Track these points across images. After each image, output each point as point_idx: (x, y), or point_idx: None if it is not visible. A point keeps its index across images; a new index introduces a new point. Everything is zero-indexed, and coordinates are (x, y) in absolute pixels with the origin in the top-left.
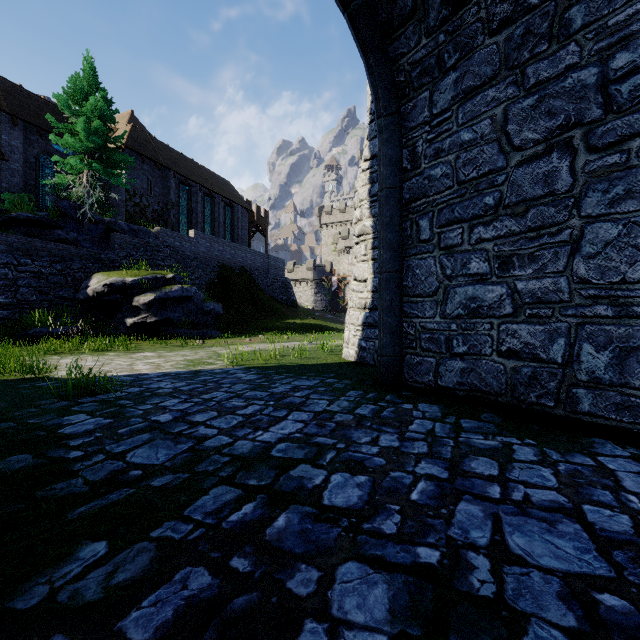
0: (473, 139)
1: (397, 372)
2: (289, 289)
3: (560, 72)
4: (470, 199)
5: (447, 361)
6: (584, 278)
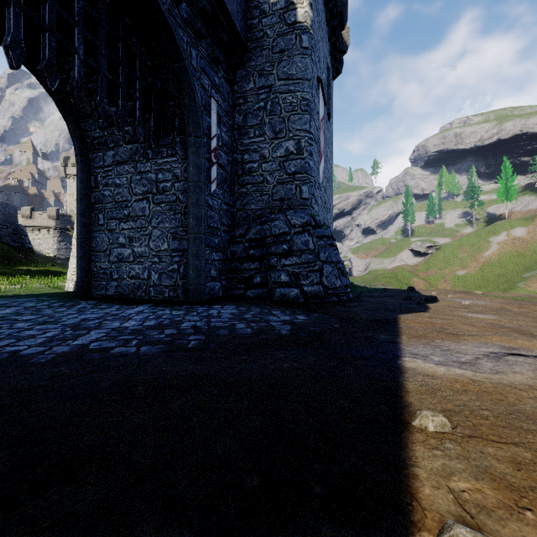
0: (120, 184)
1: (87, 290)
2: (23, 236)
3: (146, 171)
4: (119, 210)
5: (111, 282)
6: (152, 248)
